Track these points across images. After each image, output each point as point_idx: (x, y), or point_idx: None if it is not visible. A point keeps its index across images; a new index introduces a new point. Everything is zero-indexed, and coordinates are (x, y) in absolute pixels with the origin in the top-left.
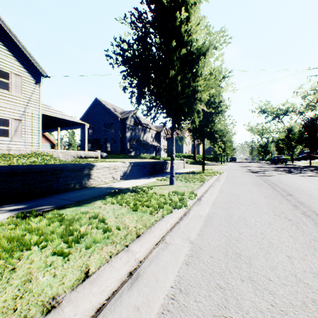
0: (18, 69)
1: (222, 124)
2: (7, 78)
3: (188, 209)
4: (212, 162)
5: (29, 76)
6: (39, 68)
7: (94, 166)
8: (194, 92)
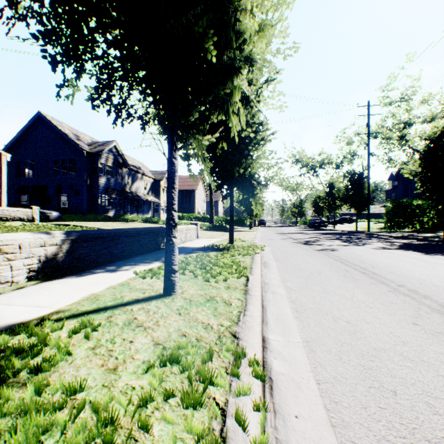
0: None
1: (263, 164)
2: None
3: None
4: (236, 226)
5: None
6: None
7: None
8: (234, 30)
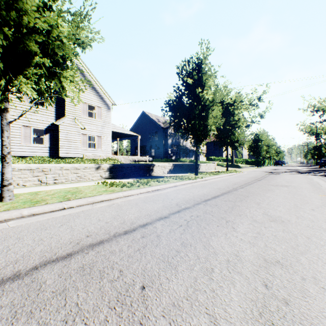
0: (99, 103)
1: (242, 135)
2: (90, 108)
3: (197, 182)
4: (252, 165)
5: (105, 106)
6: (110, 100)
7: (155, 165)
8: (207, 126)
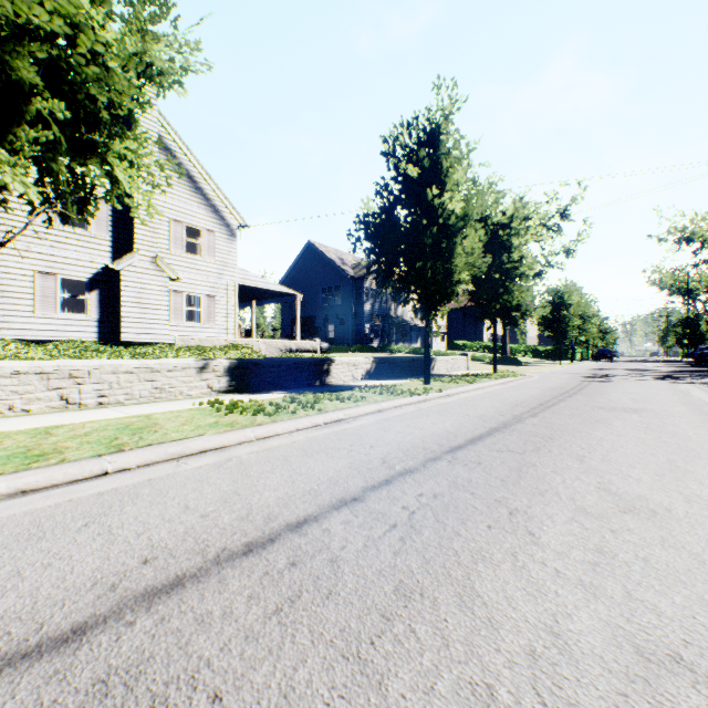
0: (211, 223)
1: (527, 294)
2: (191, 233)
3: (430, 399)
4: (548, 360)
5: (223, 229)
6: (236, 216)
7: (333, 361)
8: (451, 272)
